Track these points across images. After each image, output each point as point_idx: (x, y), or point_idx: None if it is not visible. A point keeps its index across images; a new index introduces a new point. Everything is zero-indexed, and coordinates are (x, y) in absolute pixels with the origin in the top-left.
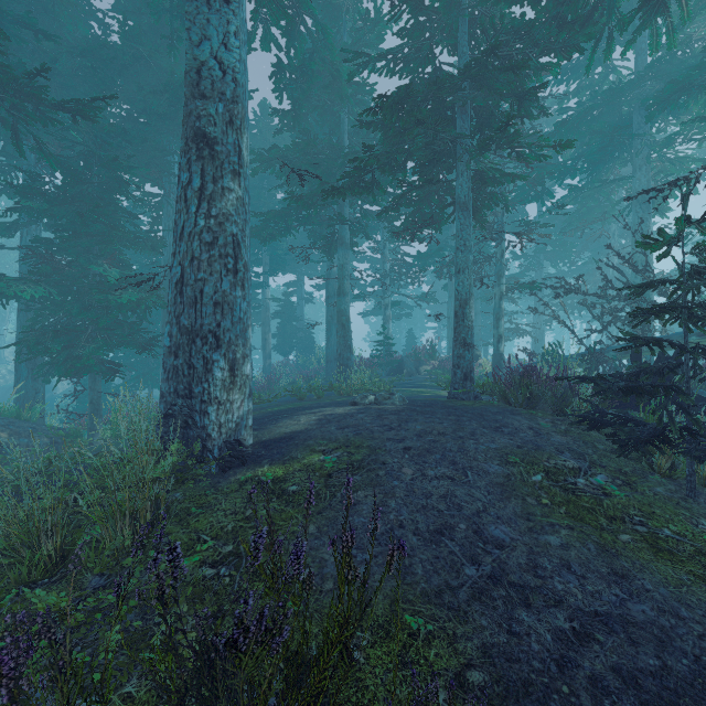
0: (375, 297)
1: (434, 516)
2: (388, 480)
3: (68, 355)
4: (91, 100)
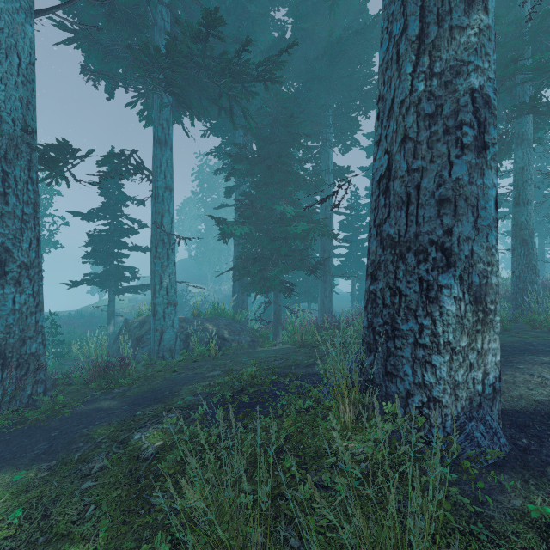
0: None
1: None
2: None
3: (261, 277)
4: (277, 56)
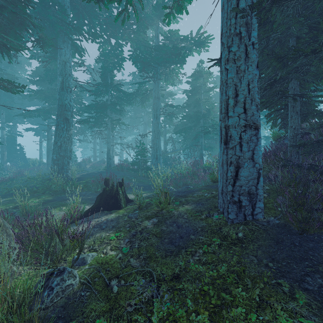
0: None
1: None
2: None
3: None
4: None
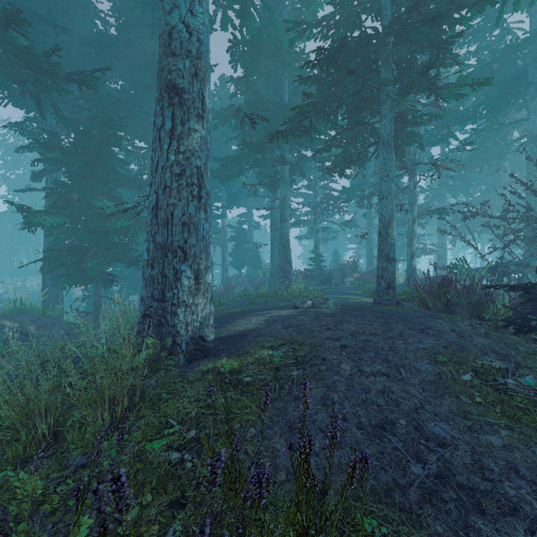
0: (308, 224)
1: (374, 411)
2: (330, 375)
3: (78, 268)
4: (91, 72)
